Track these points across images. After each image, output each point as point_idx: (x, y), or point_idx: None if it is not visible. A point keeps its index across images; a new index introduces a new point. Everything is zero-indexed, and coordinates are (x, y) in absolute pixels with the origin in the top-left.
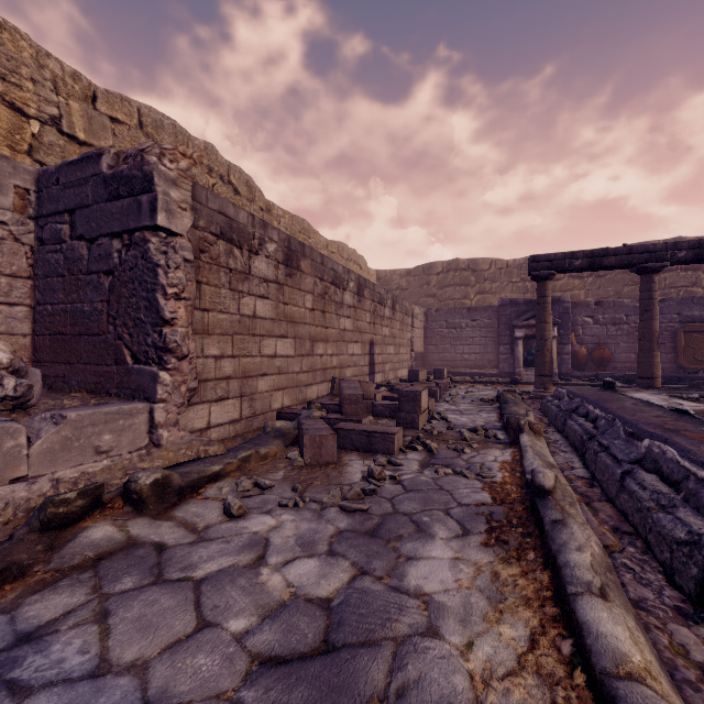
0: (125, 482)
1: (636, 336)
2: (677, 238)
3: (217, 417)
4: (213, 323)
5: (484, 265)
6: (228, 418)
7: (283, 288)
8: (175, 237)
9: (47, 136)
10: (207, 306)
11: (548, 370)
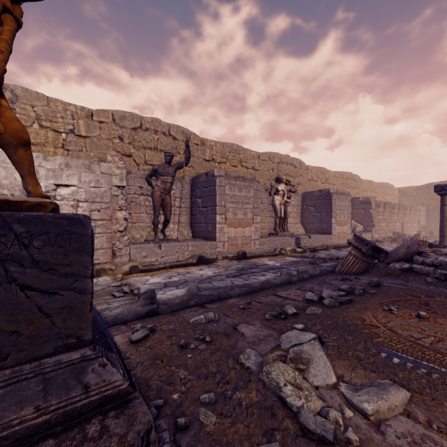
0: (376, 240)
1: None
2: None
3: (376, 236)
4: (375, 221)
5: None
6: (377, 237)
7: (383, 213)
8: (372, 209)
9: (331, 186)
10: (375, 218)
11: None
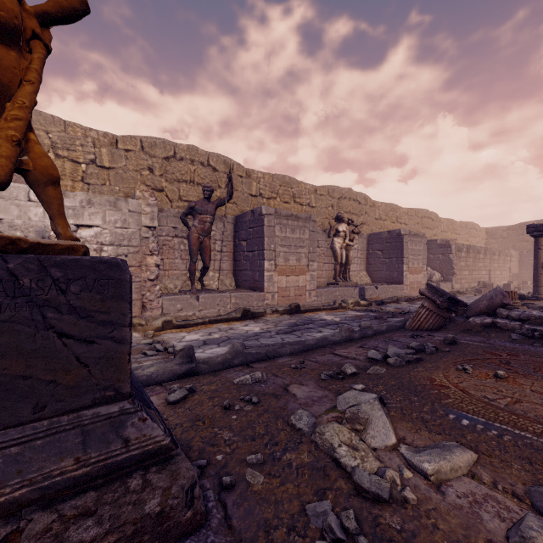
0: (457, 291)
1: None
2: None
3: (457, 287)
4: (456, 268)
5: None
6: (458, 287)
7: (466, 258)
8: (452, 254)
9: (403, 227)
10: (456, 265)
11: None
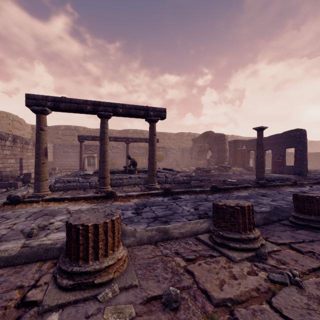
0: None
1: (122, 156)
2: (136, 129)
3: None
4: None
5: (81, 129)
6: None
7: None
8: None
9: None
10: None
11: (82, 166)
